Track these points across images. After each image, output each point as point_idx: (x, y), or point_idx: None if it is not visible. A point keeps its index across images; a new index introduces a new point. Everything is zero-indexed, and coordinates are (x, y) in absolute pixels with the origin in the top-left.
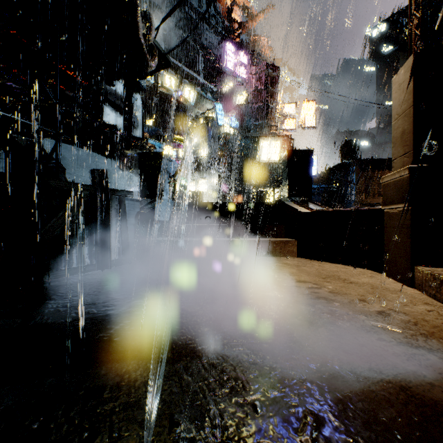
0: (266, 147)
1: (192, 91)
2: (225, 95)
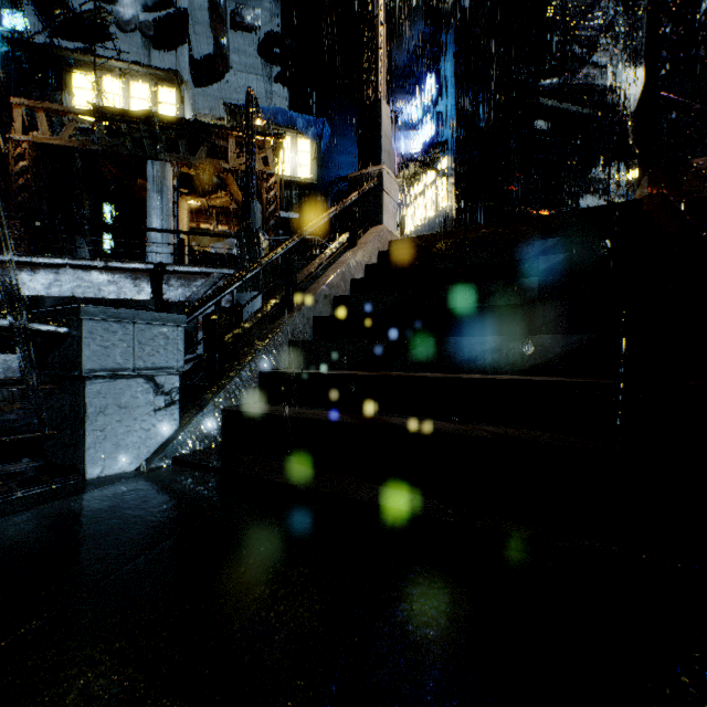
0: None
1: None
2: None
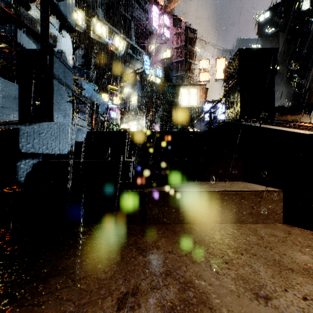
0: (186, 94)
1: (122, 41)
2: (152, 53)
